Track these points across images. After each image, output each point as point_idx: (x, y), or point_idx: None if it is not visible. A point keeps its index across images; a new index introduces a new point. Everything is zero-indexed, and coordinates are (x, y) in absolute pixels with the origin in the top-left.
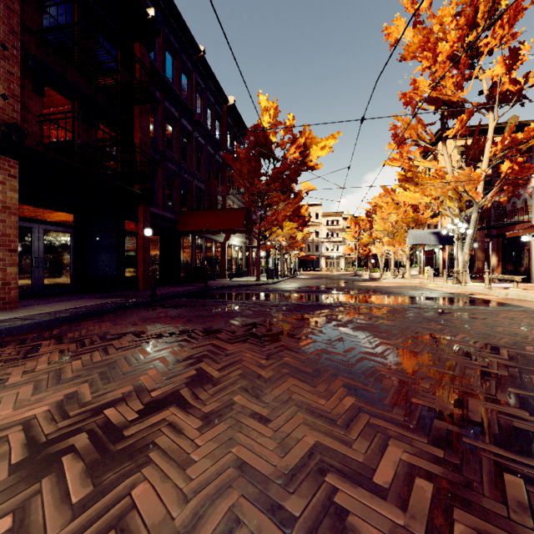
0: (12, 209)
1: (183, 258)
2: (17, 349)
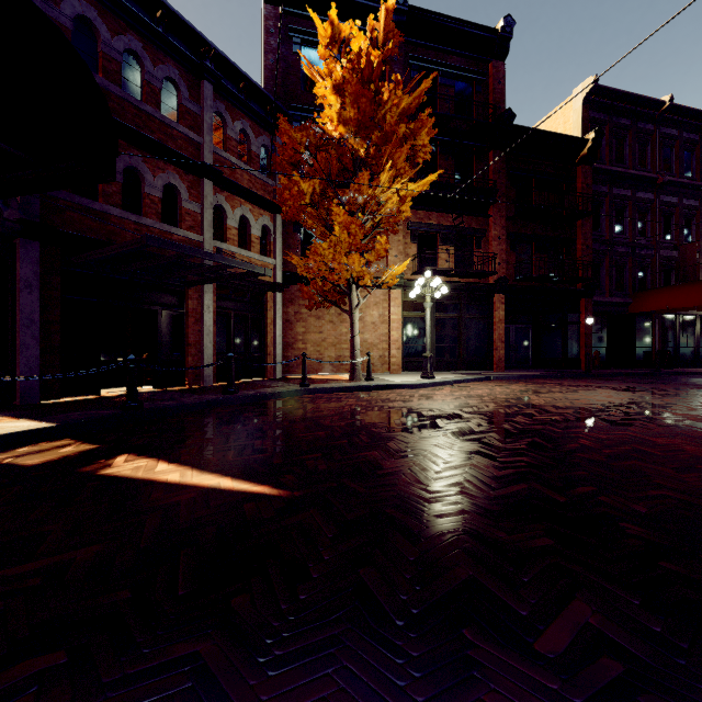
0: (502, 320)
1: (639, 341)
2: (510, 382)
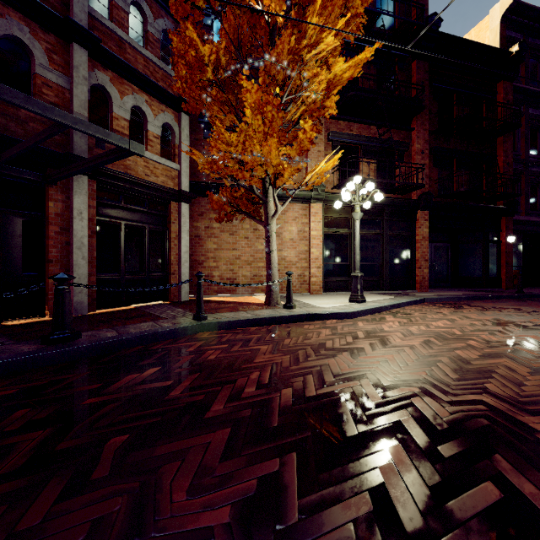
0: (426, 237)
1: None
2: (451, 305)
